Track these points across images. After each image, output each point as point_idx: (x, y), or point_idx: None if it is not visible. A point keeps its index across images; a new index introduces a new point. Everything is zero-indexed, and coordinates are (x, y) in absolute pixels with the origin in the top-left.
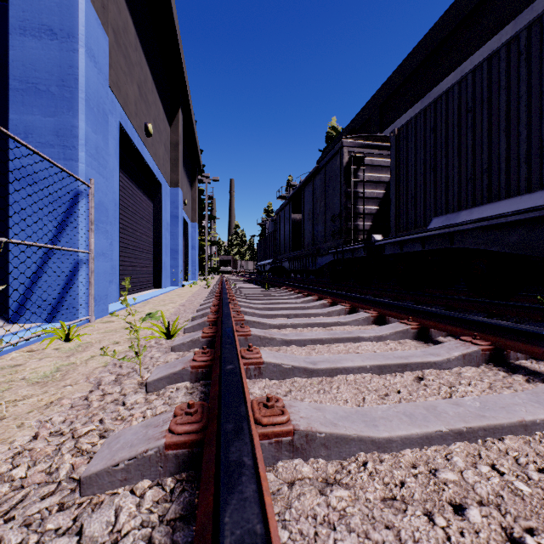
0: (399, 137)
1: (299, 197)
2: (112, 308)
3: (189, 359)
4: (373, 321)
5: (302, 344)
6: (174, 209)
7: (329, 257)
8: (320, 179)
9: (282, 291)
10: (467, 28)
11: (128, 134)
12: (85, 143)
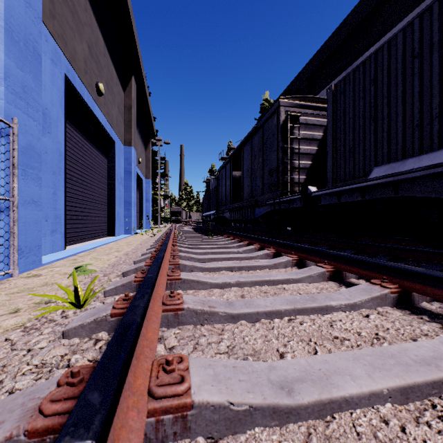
0: (335, 92)
1: (239, 156)
2: (51, 258)
3: (40, 401)
4: (329, 277)
5: (253, 319)
6: (128, 165)
7: (266, 207)
8: (258, 138)
9: (224, 240)
10: (389, 4)
11: (76, 89)
12: (5, 77)
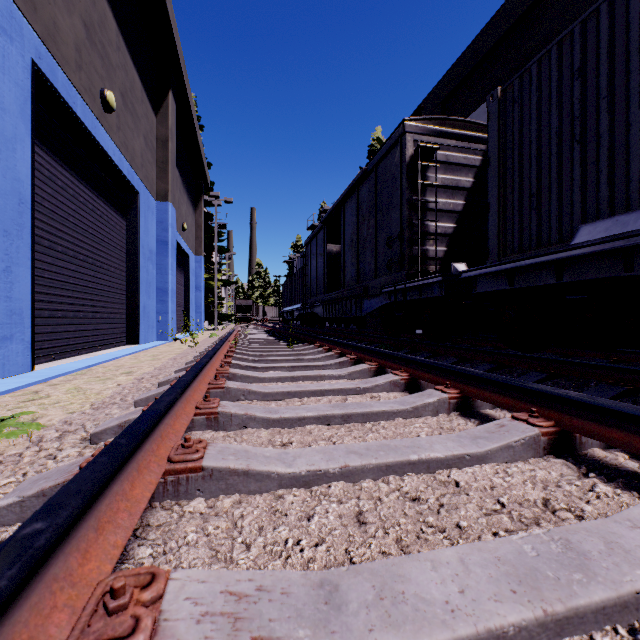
0: (504, 101)
1: (337, 220)
2: None
3: None
4: (547, 447)
5: None
6: (162, 232)
7: (381, 298)
8: (369, 188)
9: (314, 351)
10: None
11: (59, 92)
12: None
